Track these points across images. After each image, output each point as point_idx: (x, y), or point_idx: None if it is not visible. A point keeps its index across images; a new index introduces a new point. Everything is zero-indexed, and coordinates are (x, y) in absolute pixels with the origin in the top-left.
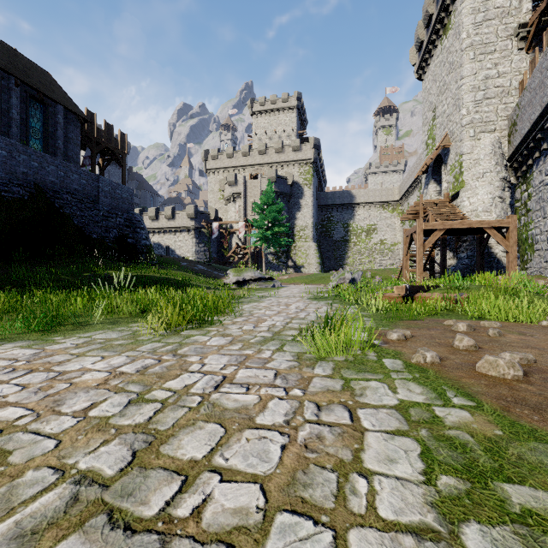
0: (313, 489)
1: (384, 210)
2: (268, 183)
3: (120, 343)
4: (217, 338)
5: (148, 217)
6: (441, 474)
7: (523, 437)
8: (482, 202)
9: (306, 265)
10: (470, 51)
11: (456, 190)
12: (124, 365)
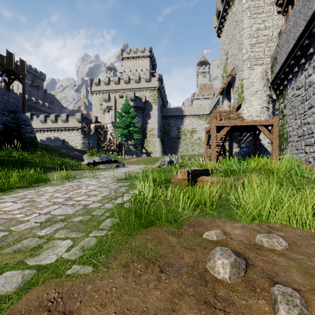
0: None
1: (200, 119)
2: (126, 99)
3: None
4: None
5: (50, 120)
6: None
7: None
8: (255, 110)
9: (153, 152)
10: (248, 11)
11: (239, 103)
12: None
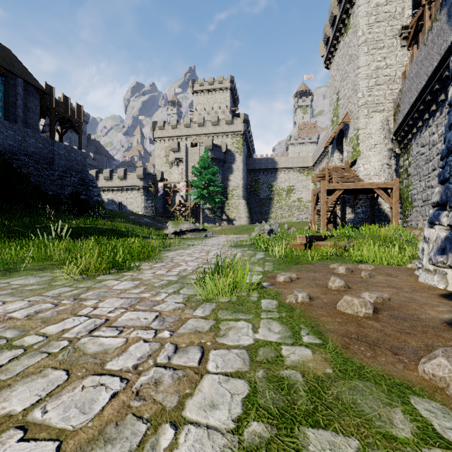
0: (113, 445)
1: (300, 174)
2: (205, 150)
3: (32, 288)
4: (126, 282)
5: (103, 178)
6: (253, 420)
7: (349, 374)
8: (374, 168)
9: (237, 218)
10: (365, 46)
11: (354, 158)
12: (19, 310)
